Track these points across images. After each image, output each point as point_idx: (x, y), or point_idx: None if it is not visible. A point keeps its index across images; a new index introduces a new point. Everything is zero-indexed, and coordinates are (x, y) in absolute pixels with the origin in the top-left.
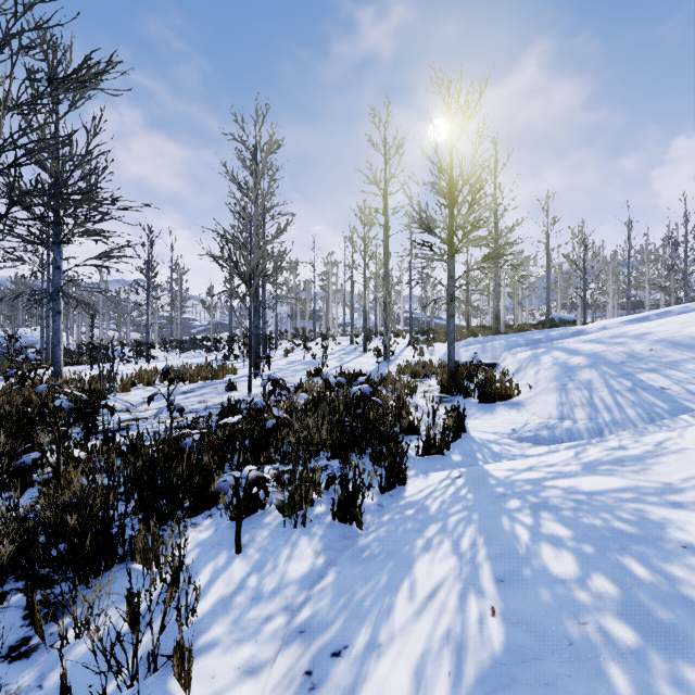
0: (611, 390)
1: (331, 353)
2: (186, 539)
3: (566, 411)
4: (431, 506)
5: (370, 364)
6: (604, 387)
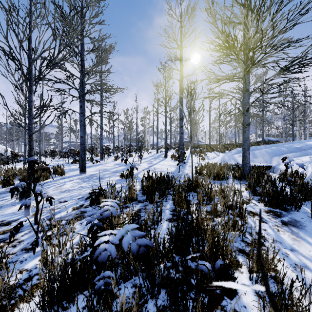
0: None
1: (145, 158)
2: None
3: None
4: None
5: (171, 166)
6: None
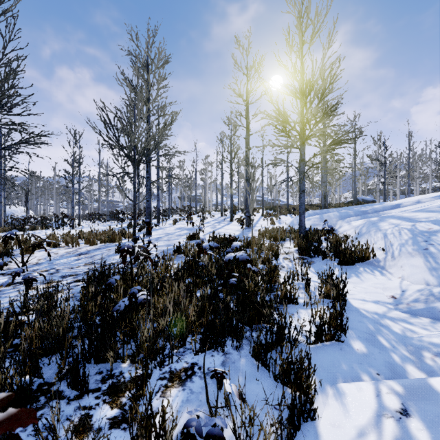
0: None
1: (207, 222)
2: None
3: None
4: None
5: (236, 230)
6: None
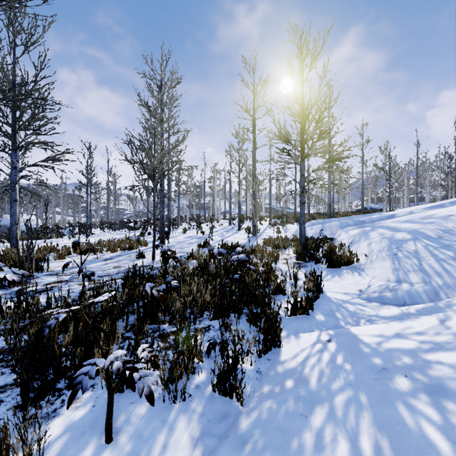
0: (437, 258)
1: (216, 231)
2: (43, 436)
3: (401, 275)
4: (310, 378)
5: (243, 238)
6: (430, 256)
